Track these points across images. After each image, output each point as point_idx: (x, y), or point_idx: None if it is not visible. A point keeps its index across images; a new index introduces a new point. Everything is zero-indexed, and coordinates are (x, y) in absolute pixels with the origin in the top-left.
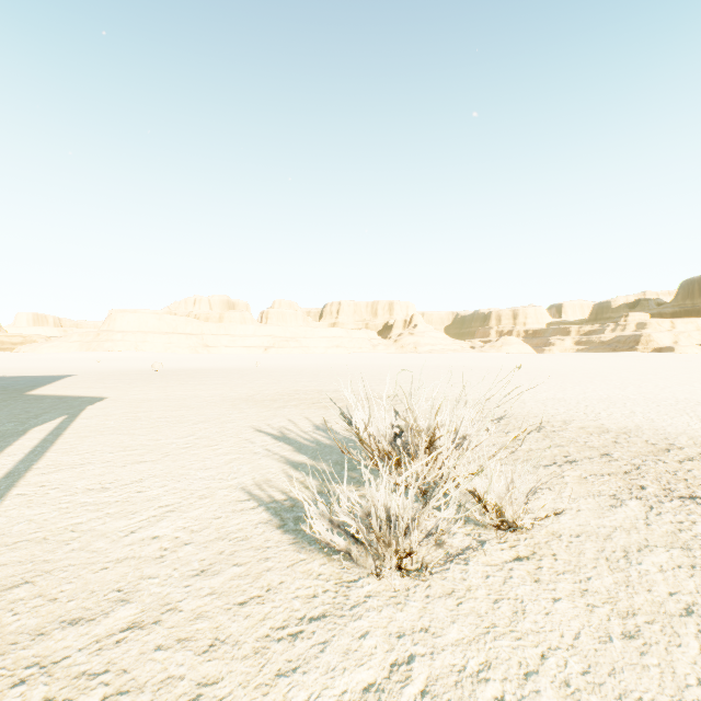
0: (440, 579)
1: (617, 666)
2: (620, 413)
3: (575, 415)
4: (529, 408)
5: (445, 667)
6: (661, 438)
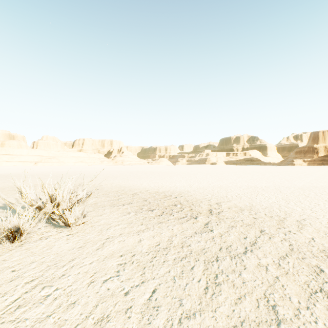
0: (28, 245)
1: (66, 255)
2: (170, 186)
3: (154, 188)
4: (141, 186)
5: (1, 267)
6: (170, 193)
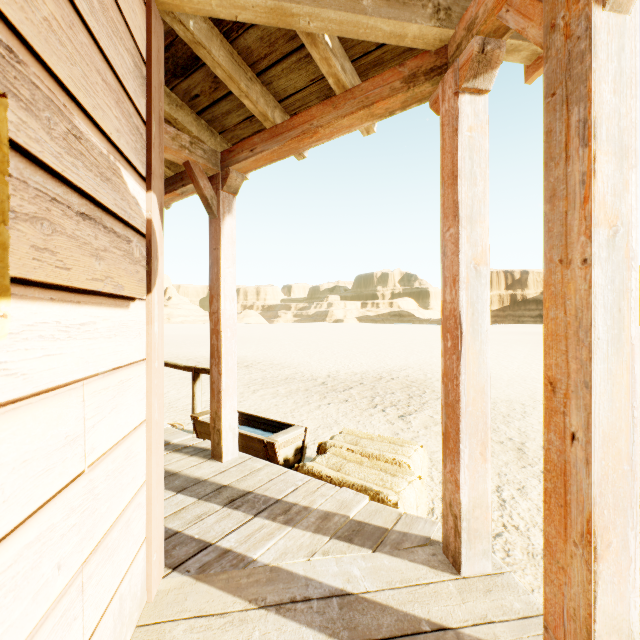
0: None
1: None
2: None
3: None
4: (198, 353)
5: None
6: None
